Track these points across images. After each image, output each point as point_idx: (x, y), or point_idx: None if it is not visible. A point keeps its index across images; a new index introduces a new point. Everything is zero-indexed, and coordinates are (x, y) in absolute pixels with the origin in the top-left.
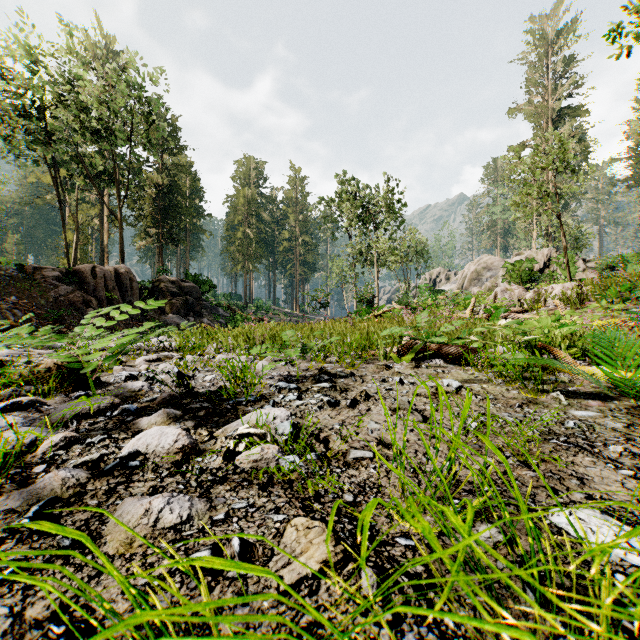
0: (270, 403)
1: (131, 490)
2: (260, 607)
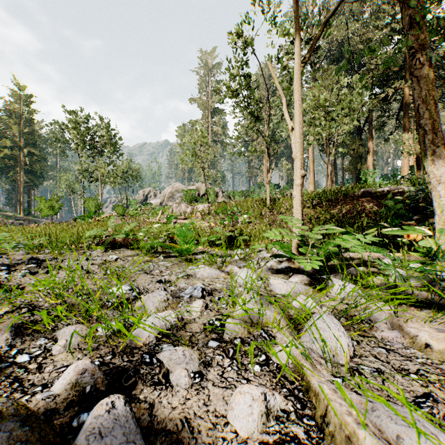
0: None
1: None
2: None
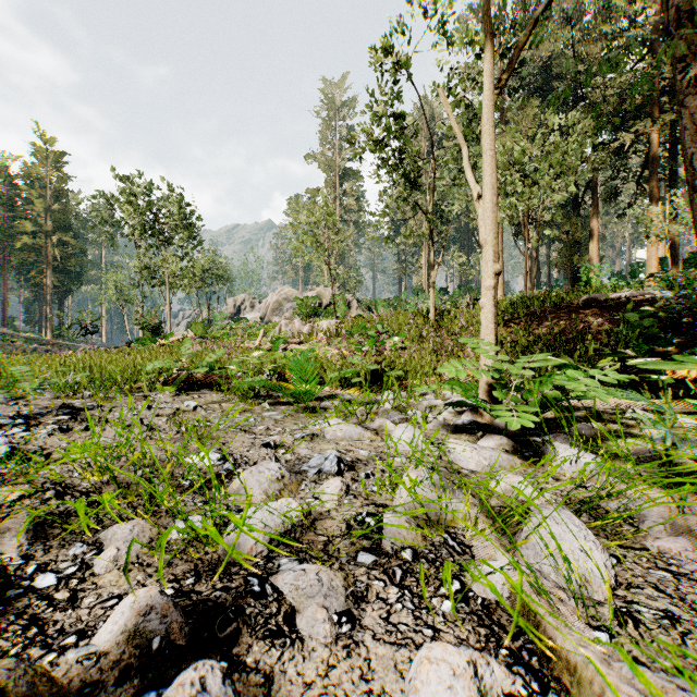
0: None
1: None
2: None
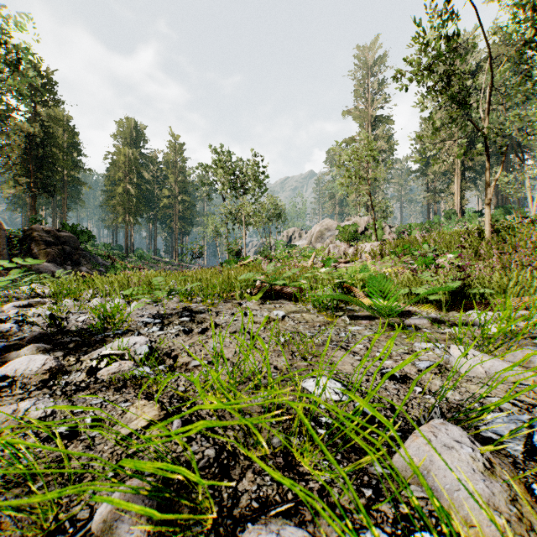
0: (135, 334)
1: (0, 403)
2: (102, 450)
